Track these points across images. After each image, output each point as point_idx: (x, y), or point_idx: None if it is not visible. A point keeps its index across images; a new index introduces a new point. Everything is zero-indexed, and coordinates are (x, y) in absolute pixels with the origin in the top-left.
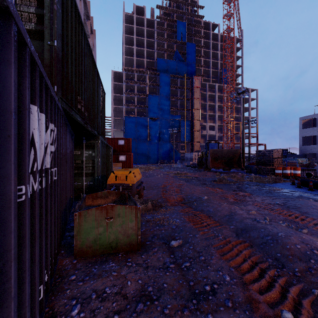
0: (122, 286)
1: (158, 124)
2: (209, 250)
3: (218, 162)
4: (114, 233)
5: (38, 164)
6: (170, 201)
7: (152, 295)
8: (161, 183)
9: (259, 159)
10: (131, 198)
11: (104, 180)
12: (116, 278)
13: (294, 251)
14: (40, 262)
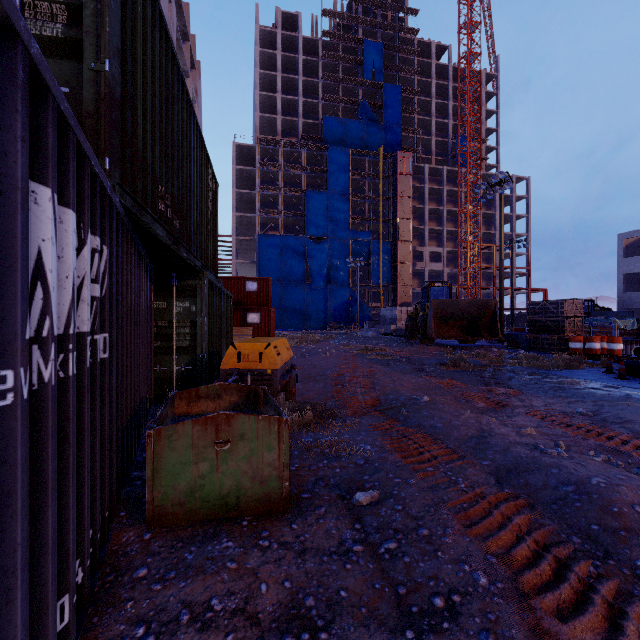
0: (249, 596)
1: (325, 251)
2: (438, 513)
3: (450, 325)
4: (231, 476)
5: (53, 322)
6: (352, 407)
7: (315, 617)
8: (333, 369)
9: (534, 320)
10: (270, 401)
11: (216, 362)
12: (235, 576)
13: (631, 520)
14: (62, 544)
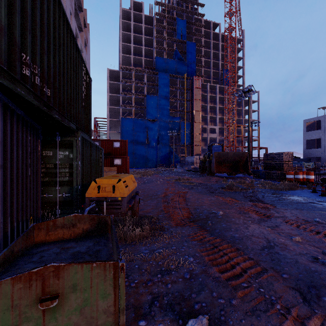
0: None
1: (157, 127)
2: None
3: (223, 166)
4: None
5: None
6: (175, 218)
7: None
8: (161, 191)
9: (267, 163)
10: (113, 233)
11: None
12: None
13: None
14: None
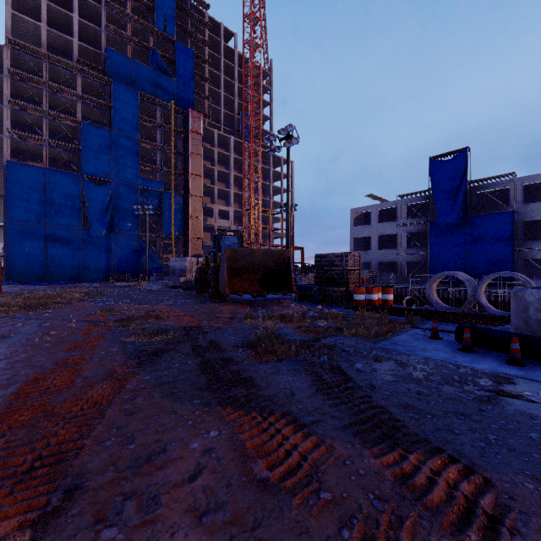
0: None
1: (108, 194)
2: None
3: (244, 278)
4: None
5: None
6: None
7: None
8: None
9: (321, 272)
10: None
11: None
12: None
13: None
14: None
